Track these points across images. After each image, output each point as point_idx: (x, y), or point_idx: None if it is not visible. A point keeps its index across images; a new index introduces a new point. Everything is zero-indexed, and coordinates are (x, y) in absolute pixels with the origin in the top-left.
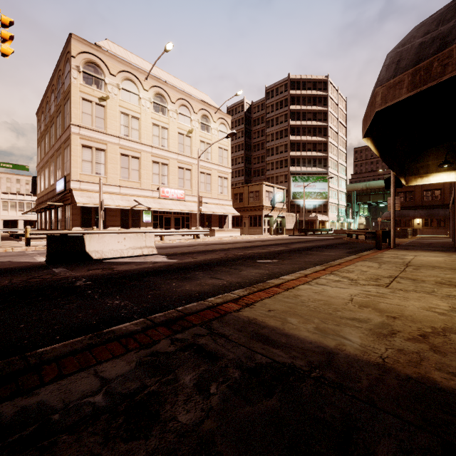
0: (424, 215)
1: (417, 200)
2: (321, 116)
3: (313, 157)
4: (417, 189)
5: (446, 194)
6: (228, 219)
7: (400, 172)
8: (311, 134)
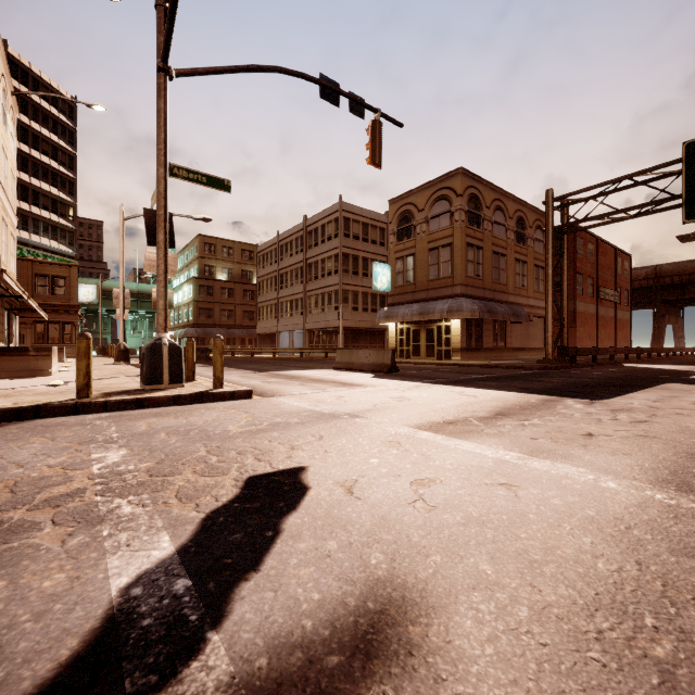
0: (225, 334)
1: (216, 319)
2: (66, 159)
3: (53, 224)
4: (217, 307)
5: (237, 315)
6: (16, 326)
7: (388, 319)
8: (50, 181)
